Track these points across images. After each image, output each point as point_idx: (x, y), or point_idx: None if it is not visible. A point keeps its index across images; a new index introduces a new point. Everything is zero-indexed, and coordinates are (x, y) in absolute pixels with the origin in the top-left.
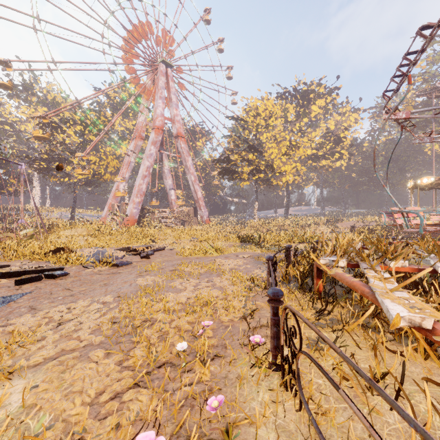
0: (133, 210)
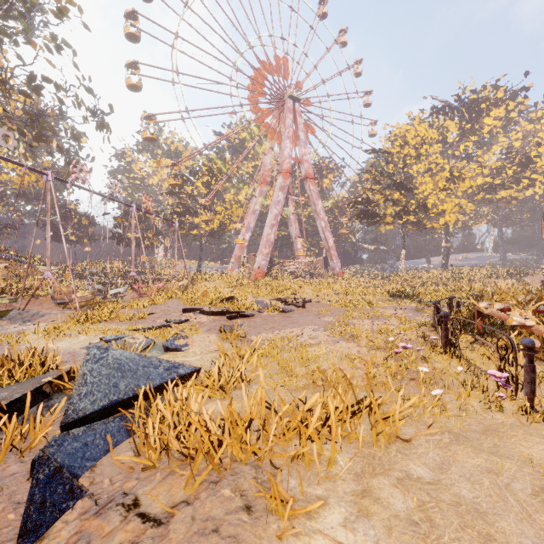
0: (261, 262)
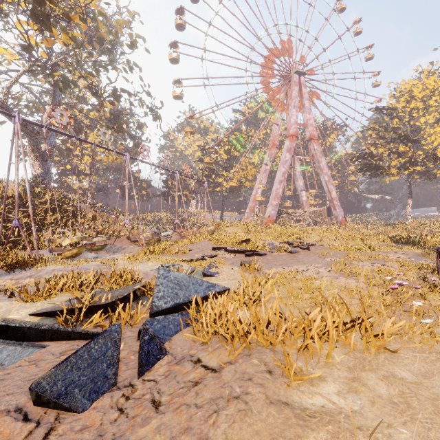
0: (271, 212)
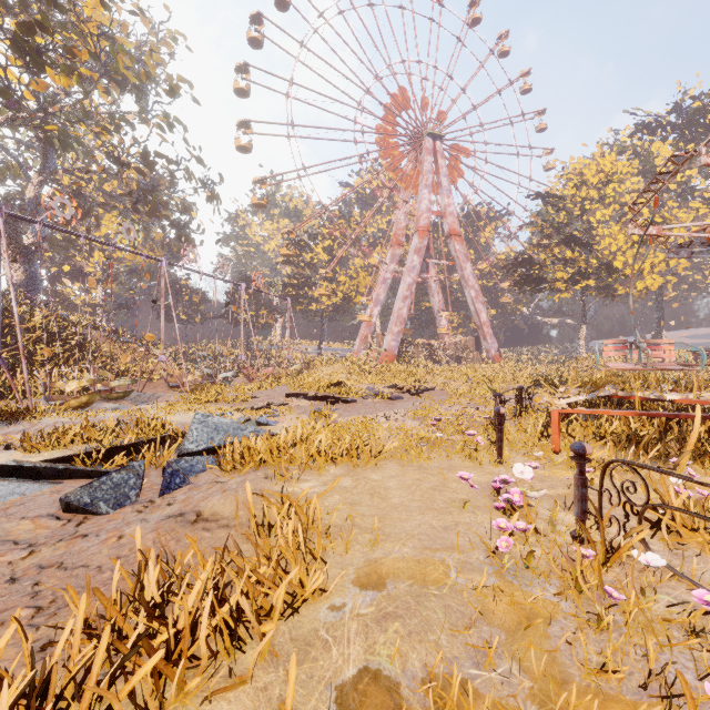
0: (391, 343)
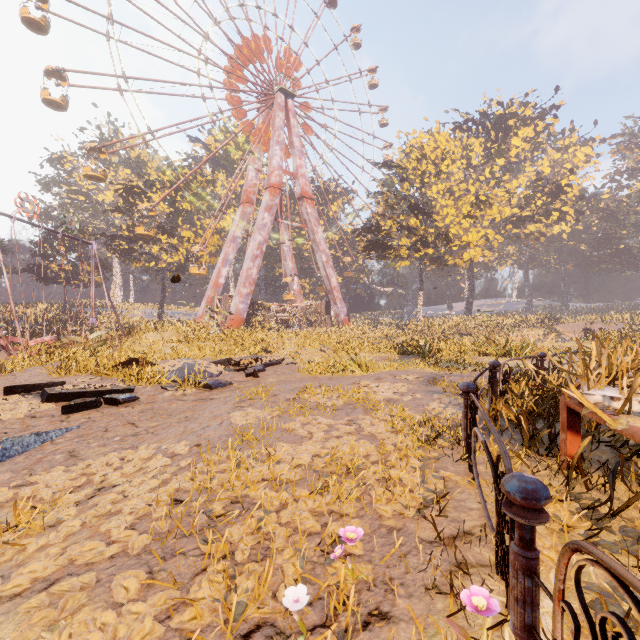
0: (239, 306)
